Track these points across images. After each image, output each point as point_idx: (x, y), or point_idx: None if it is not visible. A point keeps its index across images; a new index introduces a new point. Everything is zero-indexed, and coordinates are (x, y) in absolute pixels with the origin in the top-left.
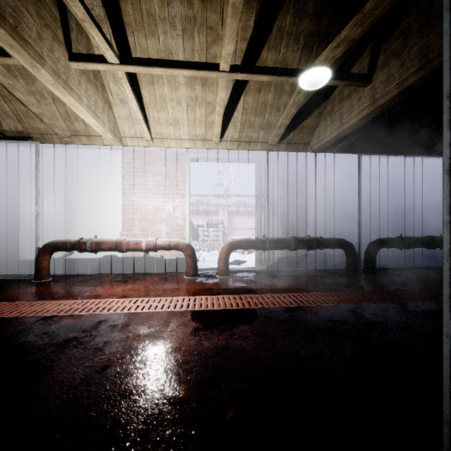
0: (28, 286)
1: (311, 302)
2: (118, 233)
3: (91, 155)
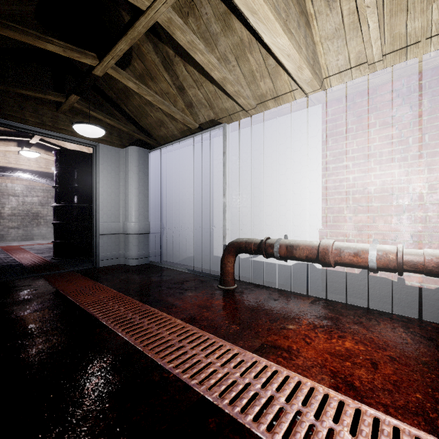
0: (212, 293)
1: None
2: (316, 232)
3: (279, 125)
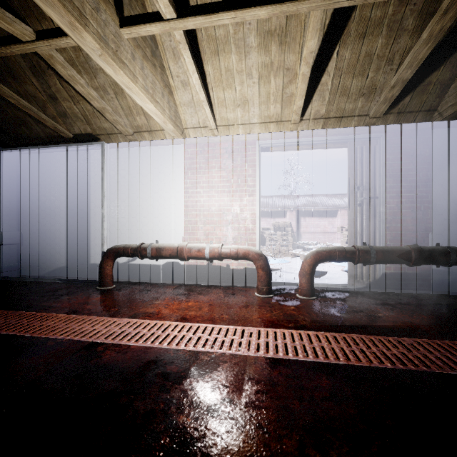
0: (91, 293)
1: None
2: (181, 238)
3: (153, 153)
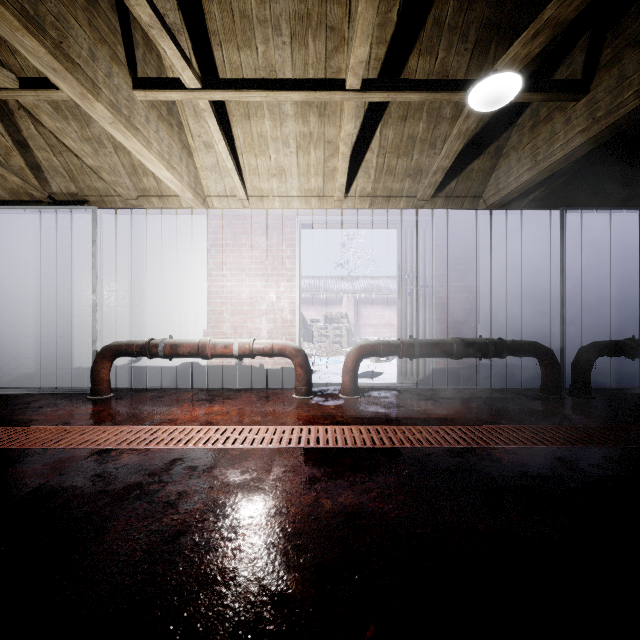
0: (82, 404)
1: (490, 441)
2: (201, 332)
3: (165, 223)
